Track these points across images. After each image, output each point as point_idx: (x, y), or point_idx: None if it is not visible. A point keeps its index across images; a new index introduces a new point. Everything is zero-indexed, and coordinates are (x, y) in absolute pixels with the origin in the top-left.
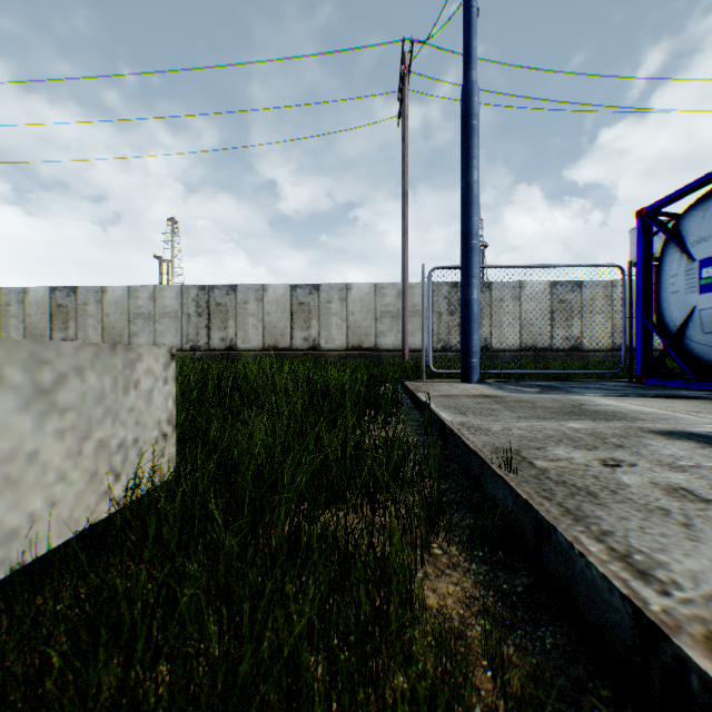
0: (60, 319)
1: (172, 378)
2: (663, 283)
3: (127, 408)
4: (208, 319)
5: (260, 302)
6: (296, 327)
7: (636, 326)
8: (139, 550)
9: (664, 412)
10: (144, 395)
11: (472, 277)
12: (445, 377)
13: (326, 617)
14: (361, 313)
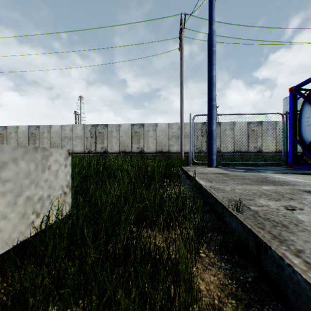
0: (32, 139)
1: (69, 164)
2: (302, 121)
3: (43, 180)
4: (95, 139)
5: (118, 131)
6: (133, 142)
7: (289, 141)
8: (43, 257)
9: (308, 181)
10: (53, 173)
11: (213, 119)
12: (200, 164)
13: (144, 298)
14: (162, 136)
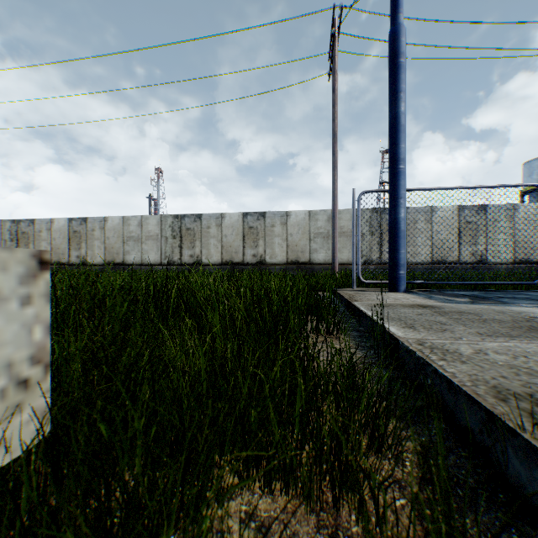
0: (75, 242)
1: (44, 296)
2: None
3: None
4: (180, 241)
5: (219, 226)
6: (247, 246)
7: None
8: None
9: None
10: None
11: (399, 198)
12: (372, 287)
13: None
14: (298, 234)
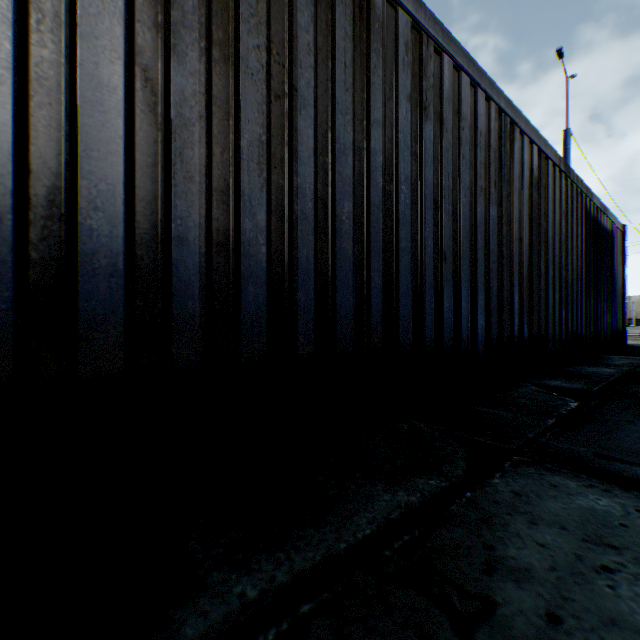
0: None
1: None
2: None
3: None
4: None
5: None
6: None
7: None
8: None
9: None
10: None
11: None
12: None
13: None
14: (634, 306)
